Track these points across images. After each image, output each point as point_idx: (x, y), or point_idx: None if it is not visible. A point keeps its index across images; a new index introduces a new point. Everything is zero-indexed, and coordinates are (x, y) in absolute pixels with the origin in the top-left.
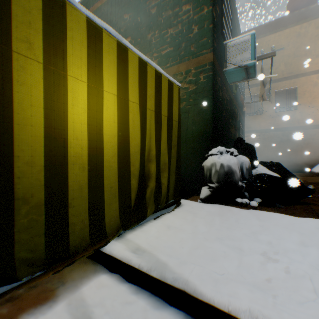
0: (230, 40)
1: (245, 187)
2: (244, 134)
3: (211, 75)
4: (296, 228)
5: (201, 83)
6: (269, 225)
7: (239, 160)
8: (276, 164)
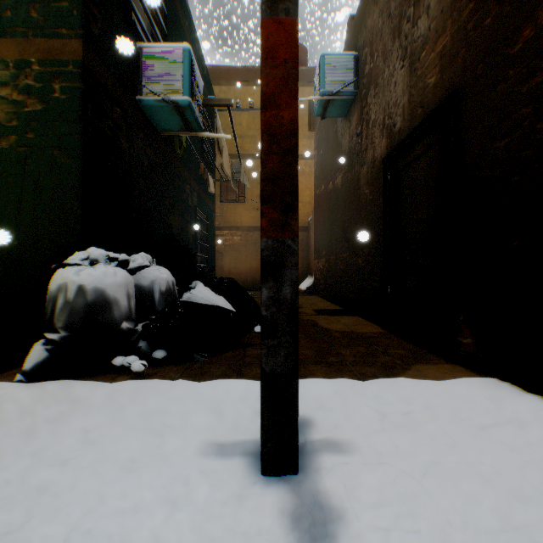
0: (149, 44)
1: (142, 330)
2: (221, 231)
3: (80, 89)
4: (170, 412)
5: (57, 101)
6: (114, 422)
7: (146, 277)
8: (228, 281)
